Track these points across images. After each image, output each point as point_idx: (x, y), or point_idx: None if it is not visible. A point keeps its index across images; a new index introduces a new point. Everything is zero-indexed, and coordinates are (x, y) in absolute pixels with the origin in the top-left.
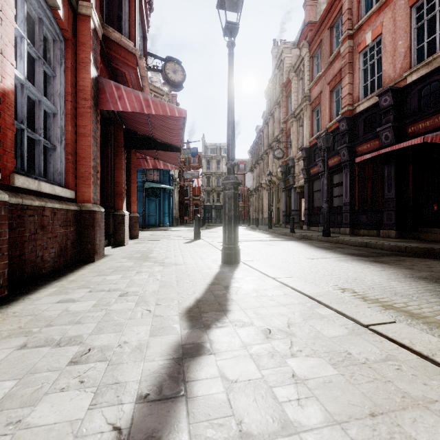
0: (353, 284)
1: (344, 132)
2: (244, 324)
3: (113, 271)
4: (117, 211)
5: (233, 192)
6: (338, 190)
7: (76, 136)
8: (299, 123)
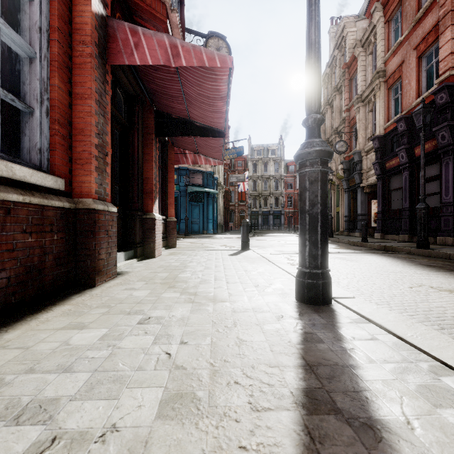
0: None
1: (444, 106)
2: None
3: (102, 315)
4: (147, 214)
5: (319, 169)
6: (431, 187)
7: (71, 99)
8: (368, 108)
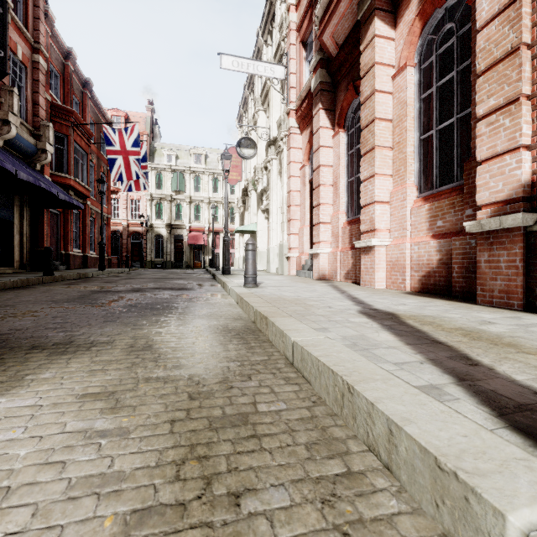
0: (155, 372)
1: None
2: (345, 309)
3: None
4: None
5: None
6: None
7: None
8: None
